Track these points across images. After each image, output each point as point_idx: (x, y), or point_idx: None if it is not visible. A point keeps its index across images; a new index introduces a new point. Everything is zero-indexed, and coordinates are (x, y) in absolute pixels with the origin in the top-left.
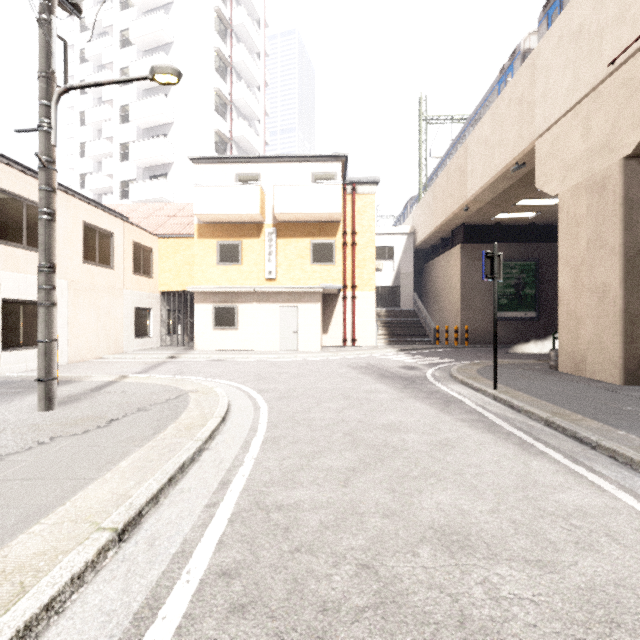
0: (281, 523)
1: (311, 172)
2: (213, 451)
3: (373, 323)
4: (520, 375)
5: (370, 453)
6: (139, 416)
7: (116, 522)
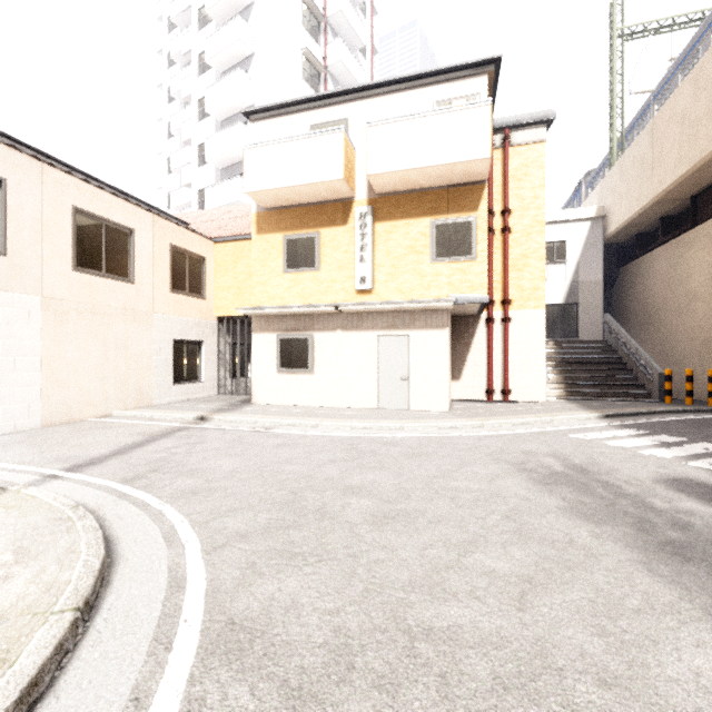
0: None
1: (432, 101)
2: None
3: (541, 363)
4: None
5: None
6: None
7: None
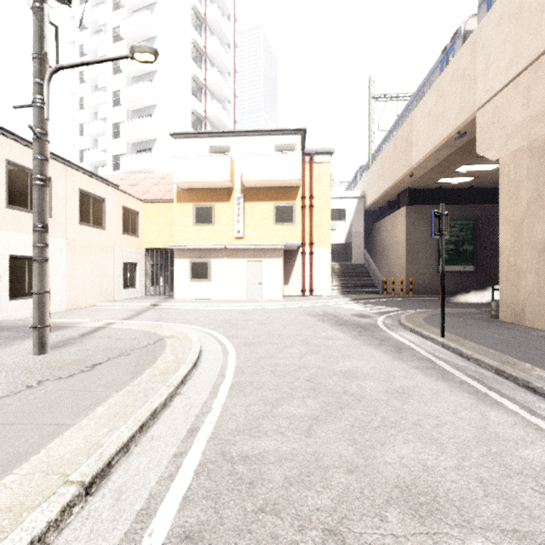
0: (246, 477)
1: (274, 144)
2: (184, 396)
3: (328, 275)
4: (464, 323)
5: (331, 400)
6: (120, 360)
7: (84, 475)
